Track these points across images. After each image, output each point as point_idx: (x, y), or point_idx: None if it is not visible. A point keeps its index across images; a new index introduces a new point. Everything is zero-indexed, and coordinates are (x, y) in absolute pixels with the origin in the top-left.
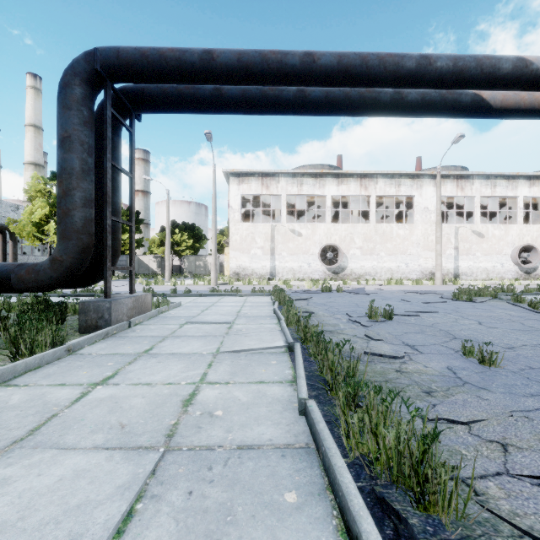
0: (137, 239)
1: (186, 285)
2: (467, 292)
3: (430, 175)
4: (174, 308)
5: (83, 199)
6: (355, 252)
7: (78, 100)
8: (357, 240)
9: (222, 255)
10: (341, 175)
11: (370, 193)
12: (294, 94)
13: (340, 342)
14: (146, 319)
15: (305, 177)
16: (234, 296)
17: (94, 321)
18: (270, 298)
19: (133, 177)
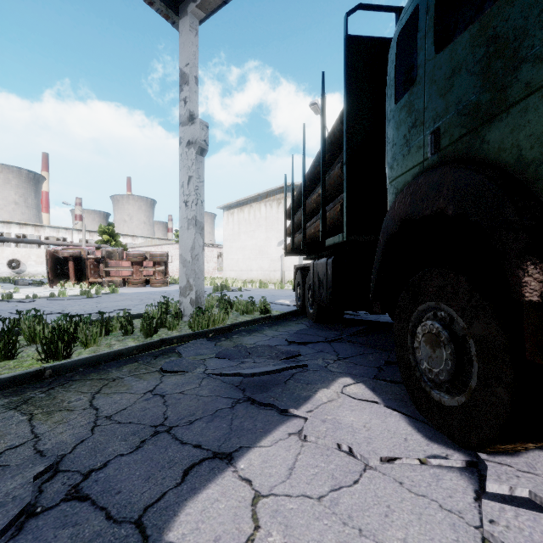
0: None
1: None
2: None
3: (76, 229)
4: None
5: None
6: (32, 263)
7: None
8: (33, 257)
9: None
10: (22, 224)
11: (42, 234)
12: None
13: None
14: None
15: None
16: None
17: None
18: None
19: None
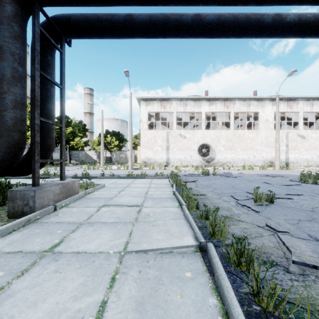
0: (85, 141)
1: (112, 170)
2: (307, 176)
3: (270, 99)
4: (99, 189)
5: (13, 102)
6: (220, 148)
7: (9, 17)
8: (222, 141)
9: (136, 150)
10: (211, 99)
11: (230, 110)
12: (191, 18)
13: (246, 235)
14: (73, 201)
15: (188, 101)
16: (143, 178)
17: (21, 207)
18: (168, 180)
19: (63, 88)
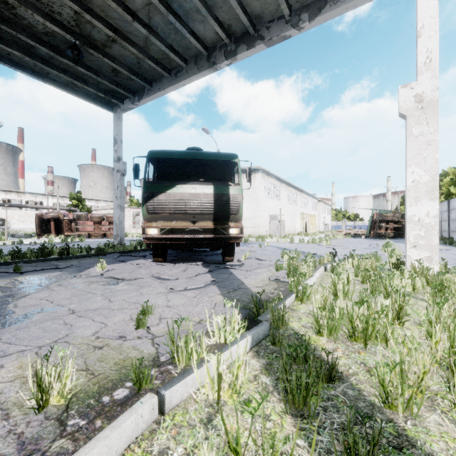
0: None
1: None
2: None
3: (51, 195)
4: None
5: None
6: (15, 221)
7: None
8: (16, 217)
9: None
10: (7, 191)
11: (23, 199)
12: None
13: None
14: None
15: None
16: None
17: None
18: None
19: None
